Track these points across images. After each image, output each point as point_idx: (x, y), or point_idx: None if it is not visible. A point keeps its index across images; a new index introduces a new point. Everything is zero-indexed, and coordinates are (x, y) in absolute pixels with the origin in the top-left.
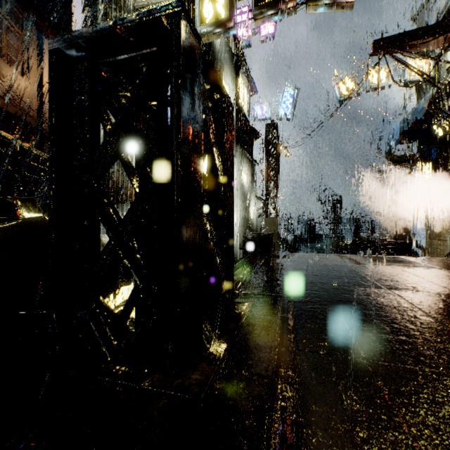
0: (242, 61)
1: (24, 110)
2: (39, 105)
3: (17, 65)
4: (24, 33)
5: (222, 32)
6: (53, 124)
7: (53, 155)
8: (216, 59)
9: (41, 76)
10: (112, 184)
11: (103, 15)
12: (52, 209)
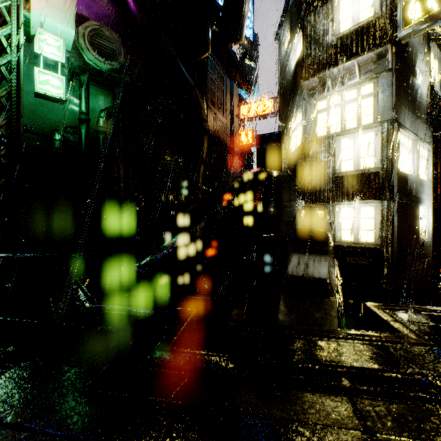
0: (435, 33)
1: (224, 140)
2: (231, 134)
3: (220, 110)
4: (224, 86)
5: (431, 25)
6: (435, 170)
7: (436, 186)
8: (411, 49)
9: (232, 112)
10: (310, 188)
11: (303, 57)
12: (435, 212)
